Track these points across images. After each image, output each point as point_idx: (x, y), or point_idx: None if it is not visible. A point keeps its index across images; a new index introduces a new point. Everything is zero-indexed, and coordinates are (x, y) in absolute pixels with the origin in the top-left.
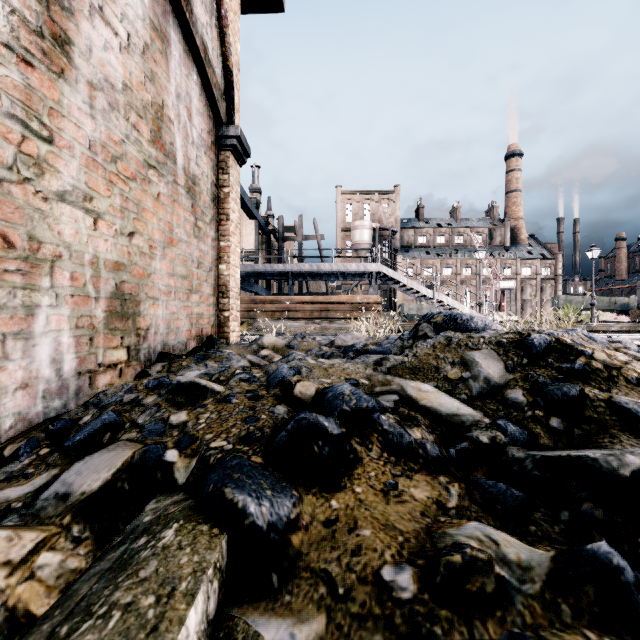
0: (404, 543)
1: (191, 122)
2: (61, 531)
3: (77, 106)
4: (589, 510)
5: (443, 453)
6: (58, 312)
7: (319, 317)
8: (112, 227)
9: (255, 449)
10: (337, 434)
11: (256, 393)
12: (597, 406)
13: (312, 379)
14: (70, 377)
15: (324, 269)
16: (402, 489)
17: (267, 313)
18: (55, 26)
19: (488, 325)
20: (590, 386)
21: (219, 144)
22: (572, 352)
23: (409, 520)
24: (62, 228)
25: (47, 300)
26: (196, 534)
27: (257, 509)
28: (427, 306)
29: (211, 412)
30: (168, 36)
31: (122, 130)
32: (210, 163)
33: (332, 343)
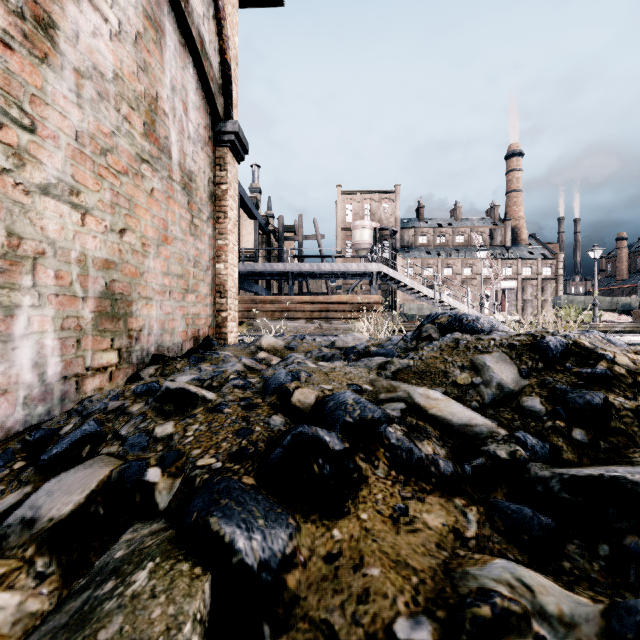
0: (419, 586)
1: (187, 116)
2: (22, 565)
3: (62, 94)
4: (634, 545)
5: (458, 471)
6: (41, 313)
7: (319, 317)
8: (101, 223)
9: (247, 468)
10: (339, 450)
11: (250, 401)
12: (624, 416)
13: (312, 385)
14: (55, 382)
15: (324, 269)
16: (413, 515)
17: (267, 313)
18: (38, 8)
19: (495, 326)
20: (614, 393)
21: (217, 140)
22: (591, 356)
23: (423, 554)
24: (45, 223)
25: (28, 300)
26: (174, 576)
27: (247, 544)
28: (428, 306)
29: (200, 423)
30: (162, 26)
31: (112, 121)
32: (207, 159)
33: (333, 344)
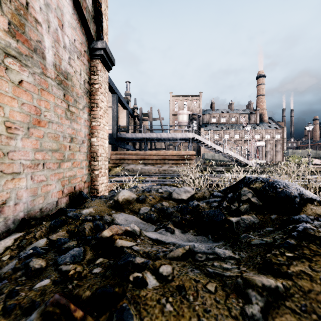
0: None
1: (63, 31)
2: None
3: None
4: None
5: None
6: None
7: (161, 163)
8: None
9: None
10: None
11: None
12: None
13: None
14: None
15: (163, 136)
16: None
17: (132, 161)
18: None
19: (302, 192)
20: None
21: (91, 54)
22: None
23: None
24: None
25: None
26: None
27: None
28: (217, 154)
29: None
30: None
31: None
32: (83, 66)
33: (170, 196)
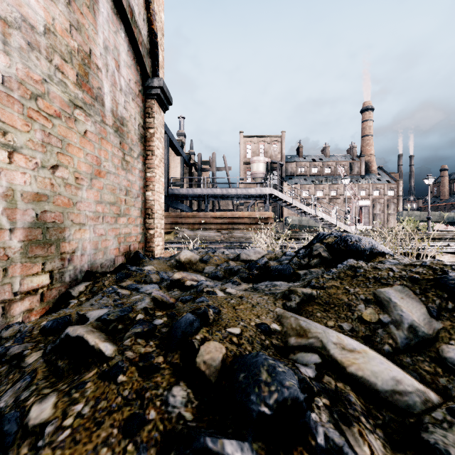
0: None
1: (119, 72)
2: None
3: None
4: None
5: None
6: None
7: (227, 228)
8: (31, 160)
9: None
10: None
11: (150, 361)
12: None
13: (219, 332)
14: None
15: (231, 192)
16: None
17: (189, 225)
18: None
19: (374, 246)
20: None
21: (146, 93)
22: None
23: None
24: None
25: None
26: None
27: None
28: (305, 218)
29: (86, 400)
30: None
31: (44, 70)
32: (137, 108)
33: (238, 257)
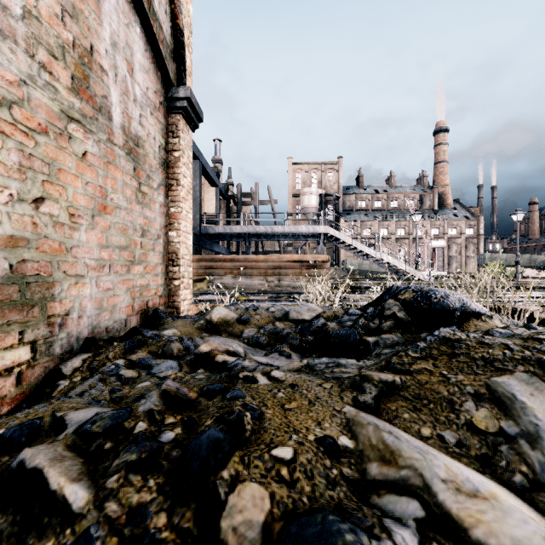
0: None
1: (133, 77)
2: None
3: None
4: None
5: None
6: None
7: (273, 274)
8: (3, 191)
9: None
10: None
11: (145, 524)
12: None
13: (260, 459)
14: None
15: (277, 231)
16: None
17: (226, 271)
18: None
19: (466, 304)
20: None
21: (169, 106)
22: None
23: None
24: None
25: None
26: None
27: None
28: (367, 262)
29: None
30: None
31: (22, 68)
32: (158, 125)
33: (287, 316)
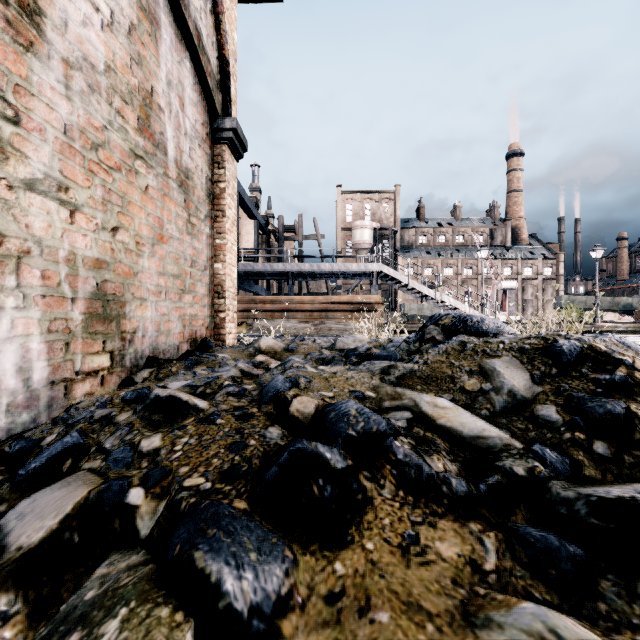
0: (435, 636)
1: (184, 112)
2: None
3: (50, 85)
4: None
5: (472, 491)
6: (26, 315)
7: (319, 317)
8: (92, 221)
9: (239, 489)
10: (341, 468)
11: (245, 411)
12: None
13: (311, 393)
14: (41, 387)
15: (324, 269)
16: (425, 543)
17: (267, 313)
18: None
19: (500, 327)
20: (636, 402)
21: (214, 137)
22: (609, 361)
23: (438, 593)
24: (31, 220)
25: (12, 301)
26: (150, 625)
27: (236, 585)
28: (428, 306)
29: (190, 436)
30: (158, 18)
31: (104, 115)
32: (205, 156)
33: (333, 346)
